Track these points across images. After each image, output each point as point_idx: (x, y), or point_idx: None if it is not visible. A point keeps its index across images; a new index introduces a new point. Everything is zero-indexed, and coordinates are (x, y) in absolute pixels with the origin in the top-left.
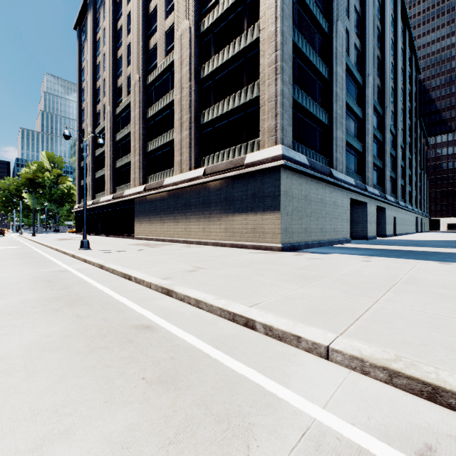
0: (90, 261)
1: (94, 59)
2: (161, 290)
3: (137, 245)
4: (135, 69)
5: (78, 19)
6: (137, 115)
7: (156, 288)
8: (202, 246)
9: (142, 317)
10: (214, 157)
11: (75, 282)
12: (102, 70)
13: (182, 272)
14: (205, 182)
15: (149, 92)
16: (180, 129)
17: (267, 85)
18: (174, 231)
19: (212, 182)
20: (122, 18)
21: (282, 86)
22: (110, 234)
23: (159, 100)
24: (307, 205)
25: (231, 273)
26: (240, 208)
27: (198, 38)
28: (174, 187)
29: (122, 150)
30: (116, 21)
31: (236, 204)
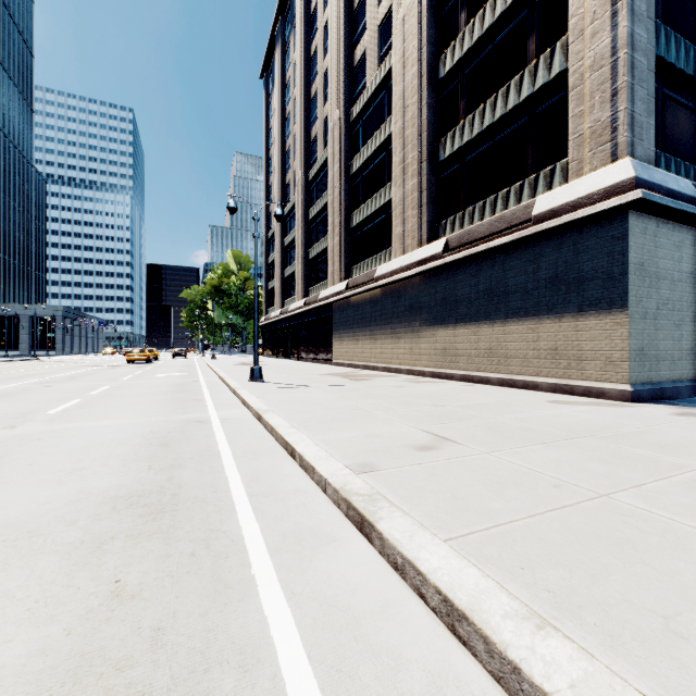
0: (248, 405)
1: (283, 110)
2: (345, 509)
3: (333, 376)
4: (334, 103)
5: (264, 63)
6: (337, 173)
7: (335, 497)
8: (442, 380)
9: (261, 649)
10: (463, 217)
11: (198, 451)
12: (293, 123)
13: (403, 450)
14: (447, 264)
15: (353, 134)
16: (402, 178)
17: (589, 35)
18: (393, 354)
19: (461, 263)
20: (316, 35)
21: (631, 25)
22: (302, 356)
23: (369, 141)
24: (694, 295)
25: (532, 469)
26: (521, 308)
27: (433, 11)
28: (391, 278)
29: (317, 232)
30: (309, 43)
31: (513, 300)
